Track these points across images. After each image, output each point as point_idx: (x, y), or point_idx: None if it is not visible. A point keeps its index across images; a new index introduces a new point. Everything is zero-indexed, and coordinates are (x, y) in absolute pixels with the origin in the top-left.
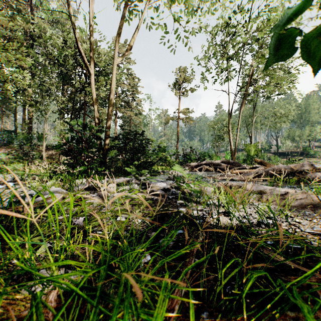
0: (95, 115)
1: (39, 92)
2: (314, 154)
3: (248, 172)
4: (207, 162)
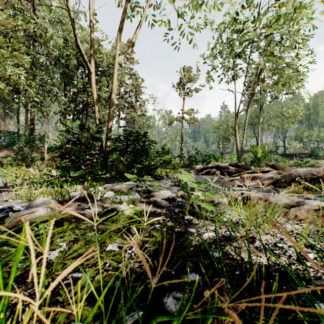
0: (96, 116)
1: (41, 92)
2: (323, 156)
3: (259, 176)
4: (214, 165)
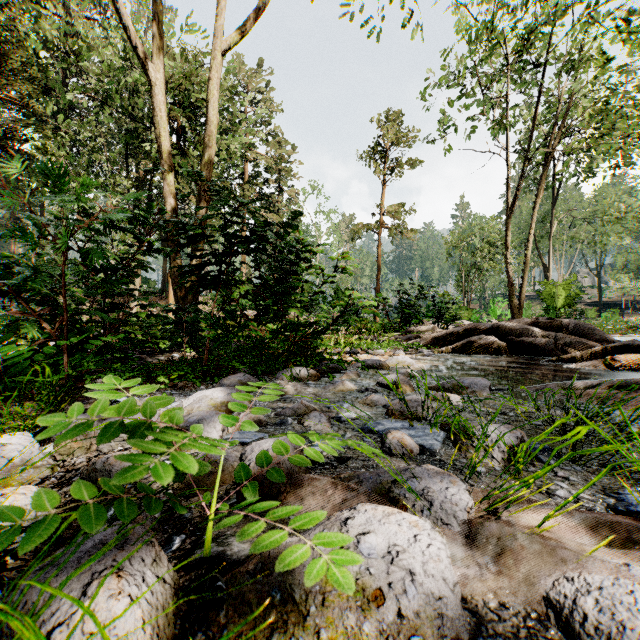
0: (165, 196)
1: None
2: None
3: None
4: (487, 325)
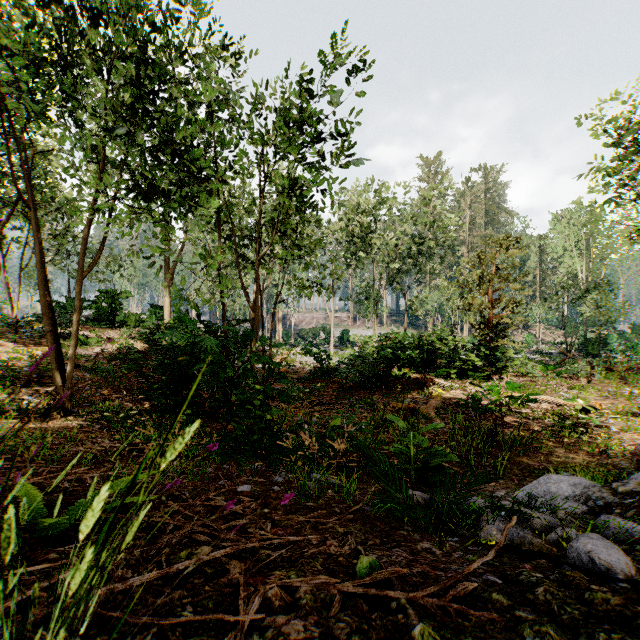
0: None
1: None
2: None
3: None
4: None
